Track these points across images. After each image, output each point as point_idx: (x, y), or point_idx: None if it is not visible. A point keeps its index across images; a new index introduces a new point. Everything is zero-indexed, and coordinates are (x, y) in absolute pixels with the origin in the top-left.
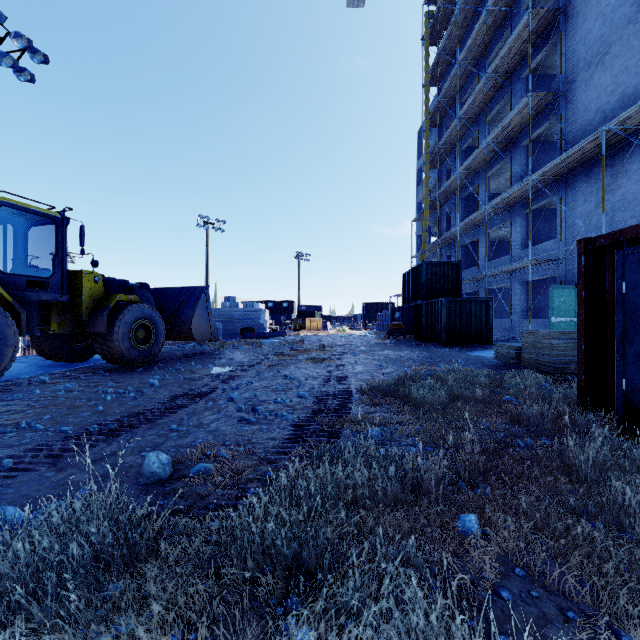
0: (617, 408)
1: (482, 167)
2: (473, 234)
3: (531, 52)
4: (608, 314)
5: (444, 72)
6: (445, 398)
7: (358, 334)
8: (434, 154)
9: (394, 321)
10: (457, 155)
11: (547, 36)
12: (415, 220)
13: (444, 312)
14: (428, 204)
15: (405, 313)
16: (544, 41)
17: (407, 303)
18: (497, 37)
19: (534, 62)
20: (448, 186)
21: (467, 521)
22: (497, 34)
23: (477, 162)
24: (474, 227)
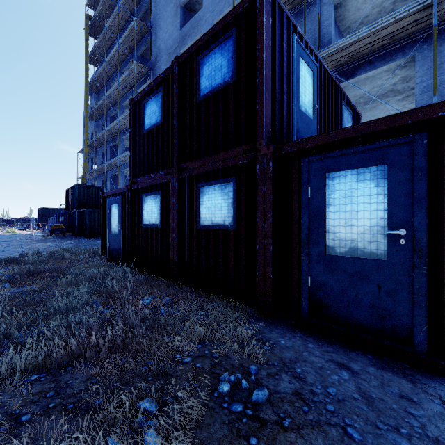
0: (108, 253)
1: (120, 132)
2: (116, 170)
3: (141, 81)
4: (107, 220)
5: (101, 60)
6: (45, 259)
7: (27, 234)
8: (92, 112)
9: (59, 223)
10: (105, 120)
11: (147, 78)
12: (81, 152)
13: (87, 217)
14: (88, 144)
15: (68, 217)
16: (146, 79)
17: (68, 210)
18: (127, 61)
19: (142, 87)
20: (101, 136)
21: (4, 284)
22: (127, 59)
23: (116, 128)
24: (116, 166)
